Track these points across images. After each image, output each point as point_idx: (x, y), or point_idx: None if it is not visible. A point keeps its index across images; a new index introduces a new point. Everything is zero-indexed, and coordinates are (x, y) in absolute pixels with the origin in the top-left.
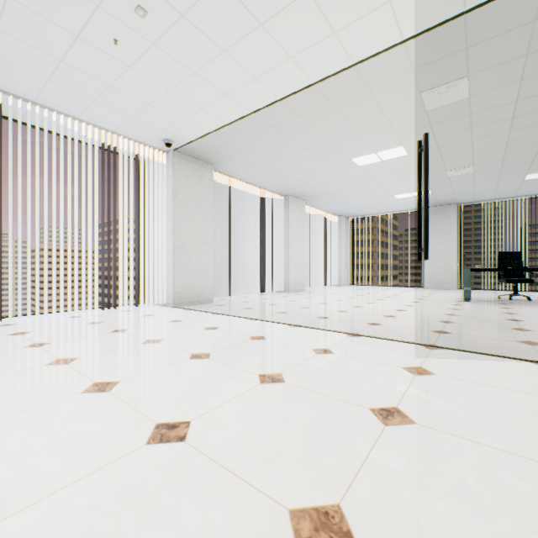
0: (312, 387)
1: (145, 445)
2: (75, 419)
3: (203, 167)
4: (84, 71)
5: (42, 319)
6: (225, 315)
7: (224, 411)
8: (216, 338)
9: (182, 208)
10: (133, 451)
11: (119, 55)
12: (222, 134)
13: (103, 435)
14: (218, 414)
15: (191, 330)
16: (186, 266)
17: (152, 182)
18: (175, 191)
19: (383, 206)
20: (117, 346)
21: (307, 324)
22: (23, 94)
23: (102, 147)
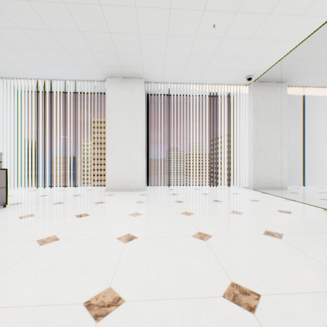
0: None
1: (221, 296)
2: (185, 252)
3: (277, 87)
4: (199, 55)
5: (183, 188)
6: (298, 202)
7: (297, 303)
8: (288, 221)
9: (260, 121)
10: (212, 297)
11: (216, 33)
12: (295, 53)
13: (197, 271)
14: (289, 302)
15: (265, 210)
16: (262, 161)
17: (238, 108)
18: (254, 109)
19: None
20: (214, 211)
21: None
22: (176, 81)
23: (210, 95)
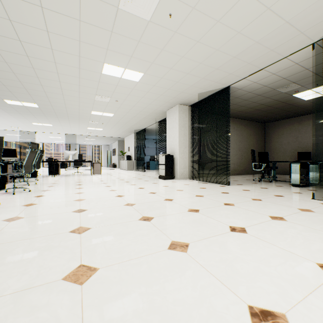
0: None
1: None
2: None
3: None
4: None
5: None
6: None
7: None
8: None
9: None
10: None
11: None
12: None
13: None
14: None
15: None
16: None
17: None
18: None
19: (16, 140)
20: None
21: None
22: None
23: None
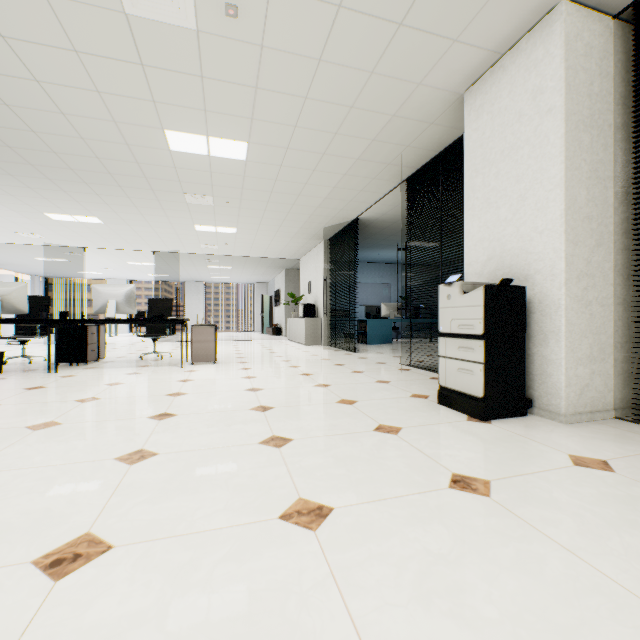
0: (6, 348)
1: None
2: None
3: None
4: None
5: None
6: None
7: None
8: None
9: None
10: None
11: None
12: None
13: None
14: None
15: None
16: None
17: None
18: None
19: (73, 275)
20: None
21: (1, 344)
22: None
23: None
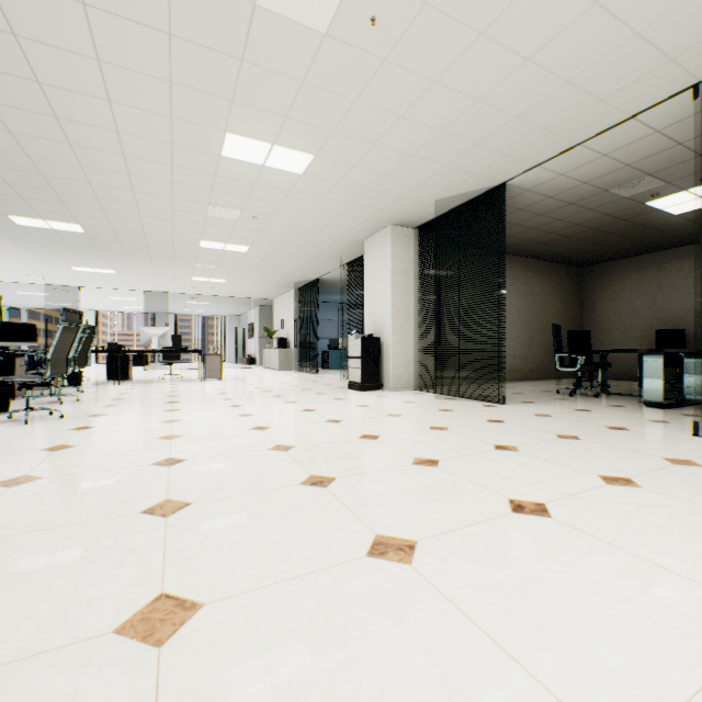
0: None
1: None
2: None
3: None
4: None
5: None
6: None
7: None
8: None
9: None
10: None
11: None
12: None
13: None
14: None
15: None
16: None
17: None
18: None
19: (38, 305)
20: None
21: None
22: None
23: None
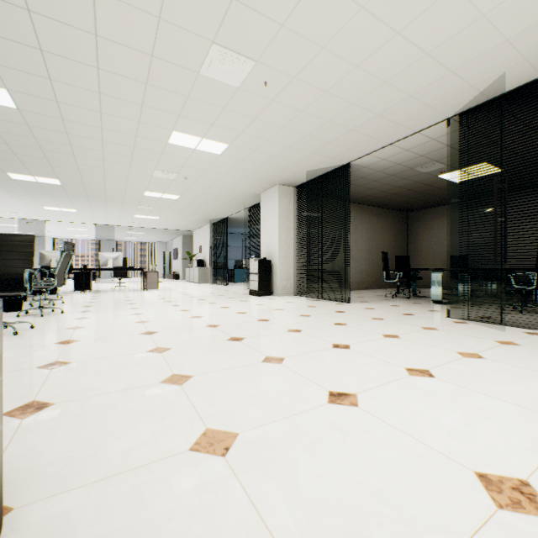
0: None
1: None
2: None
3: None
4: None
5: None
6: None
7: None
8: None
9: None
10: None
11: None
12: None
13: None
14: None
15: None
16: None
17: None
18: None
19: None
20: None
21: None
22: None
23: None
